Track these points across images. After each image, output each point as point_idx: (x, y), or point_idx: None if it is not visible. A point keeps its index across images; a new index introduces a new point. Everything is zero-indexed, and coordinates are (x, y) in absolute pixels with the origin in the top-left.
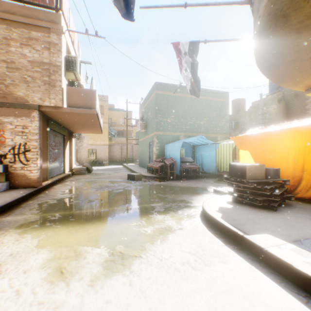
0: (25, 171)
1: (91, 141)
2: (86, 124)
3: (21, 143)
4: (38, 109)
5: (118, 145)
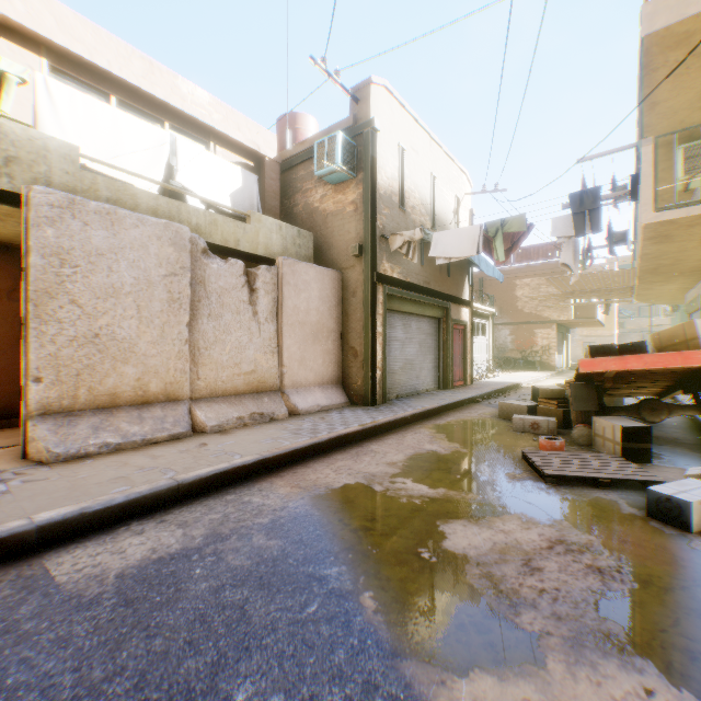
0: (548, 361)
1: (586, 331)
2: (585, 324)
3: (545, 344)
4: (556, 323)
5: (636, 334)
